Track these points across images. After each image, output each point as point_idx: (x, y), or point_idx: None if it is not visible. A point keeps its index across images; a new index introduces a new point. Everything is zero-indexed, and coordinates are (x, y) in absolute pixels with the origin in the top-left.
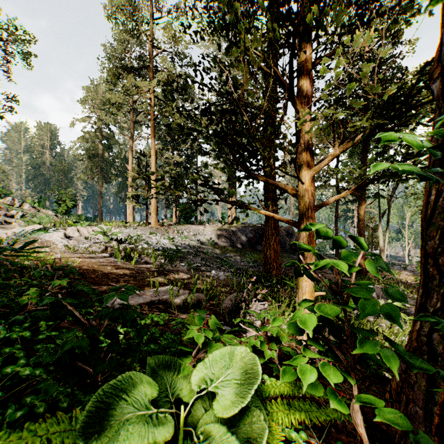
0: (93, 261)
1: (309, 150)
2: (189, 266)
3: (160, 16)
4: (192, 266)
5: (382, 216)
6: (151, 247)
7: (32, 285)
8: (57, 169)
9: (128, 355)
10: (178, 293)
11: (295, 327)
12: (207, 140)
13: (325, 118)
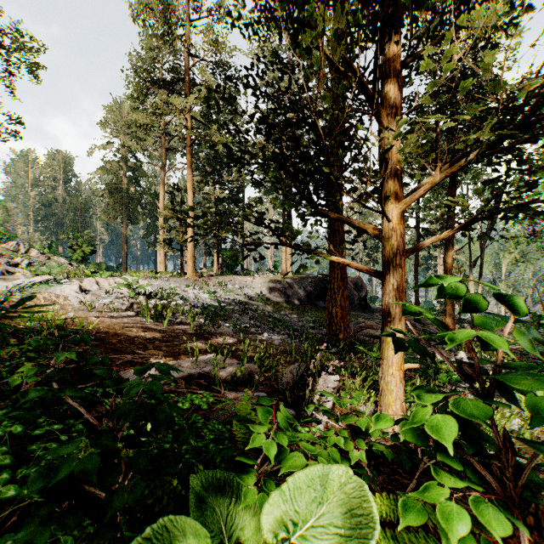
0: (115, 321)
1: (397, 176)
2: (235, 327)
3: (198, 18)
4: (239, 326)
5: (474, 265)
6: (188, 303)
7: (29, 358)
8: (72, 207)
9: (161, 473)
10: (224, 363)
11: (415, 432)
12: (262, 165)
13: (425, 131)
